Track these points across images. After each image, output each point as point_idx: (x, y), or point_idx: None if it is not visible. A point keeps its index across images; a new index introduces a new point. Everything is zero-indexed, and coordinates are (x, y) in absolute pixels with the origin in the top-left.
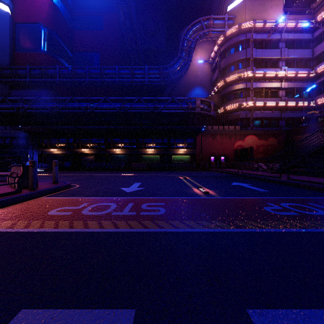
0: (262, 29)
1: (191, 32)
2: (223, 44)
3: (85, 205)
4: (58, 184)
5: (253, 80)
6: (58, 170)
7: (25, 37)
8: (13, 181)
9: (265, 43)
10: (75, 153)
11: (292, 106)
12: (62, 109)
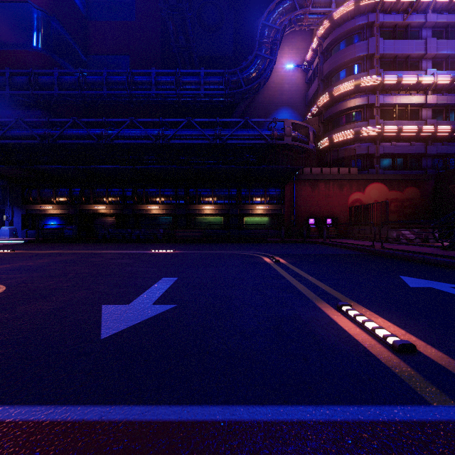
0: (394, 6)
1: (276, 14)
2: (327, 36)
3: None
4: None
5: (380, 92)
6: (49, 241)
7: (5, 25)
8: None
9: (398, 31)
10: (83, 213)
11: (445, 134)
12: (60, 138)
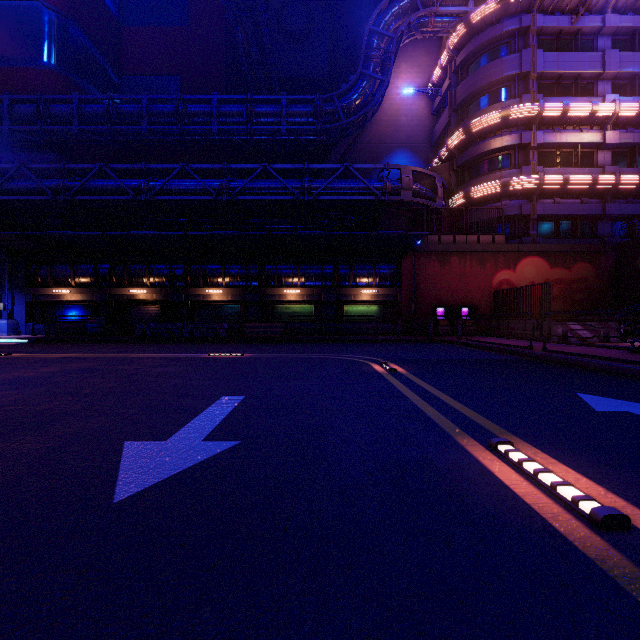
0: (558, 4)
1: (389, 16)
2: (462, 47)
3: None
4: None
5: (537, 127)
6: (64, 340)
7: (3, 32)
8: None
9: (563, 40)
10: (114, 300)
11: (631, 186)
12: (80, 192)
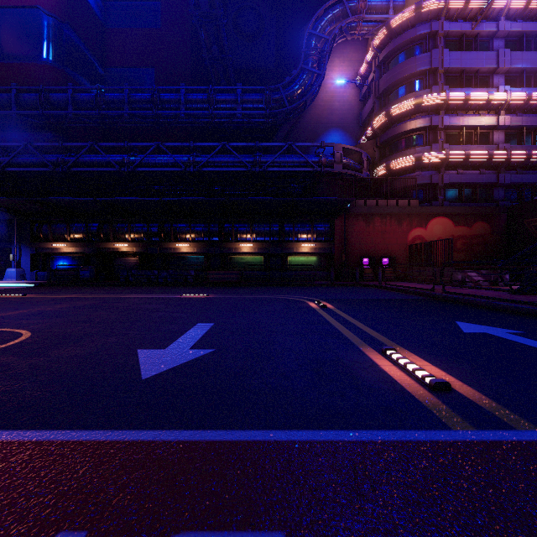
0: (461, 12)
1: (324, 21)
2: (384, 47)
3: None
4: None
5: (444, 112)
6: (63, 284)
7: (10, 34)
8: None
9: (465, 42)
10: (102, 252)
11: (520, 160)
12: (75, 165)
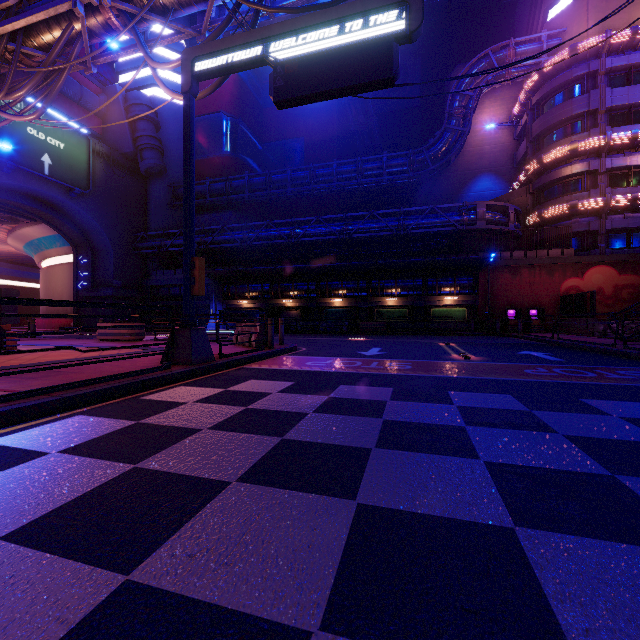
0: (628, 44)
1: (469, 78)
2: (538, 88)
3: (331, 361)
4: (287, 345)
5: (607, 153)
6: None
7: (202, 136)
8: (248, 340)
9: (636, 72)
10: (273, 307)
11: None
12: (255, 240)
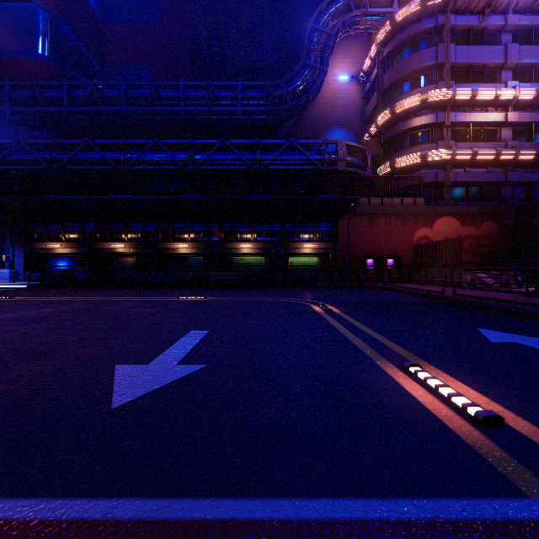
0: (468, 6)
1: (327, 15)
2: (388, 42)
3: None
4: None
5: (451, 108)
6: (56, 286)
7: (5, 29)
8: None
9: (472, 36)
10: (98, 252)
11: (529, 158)
12: (70, 163)
